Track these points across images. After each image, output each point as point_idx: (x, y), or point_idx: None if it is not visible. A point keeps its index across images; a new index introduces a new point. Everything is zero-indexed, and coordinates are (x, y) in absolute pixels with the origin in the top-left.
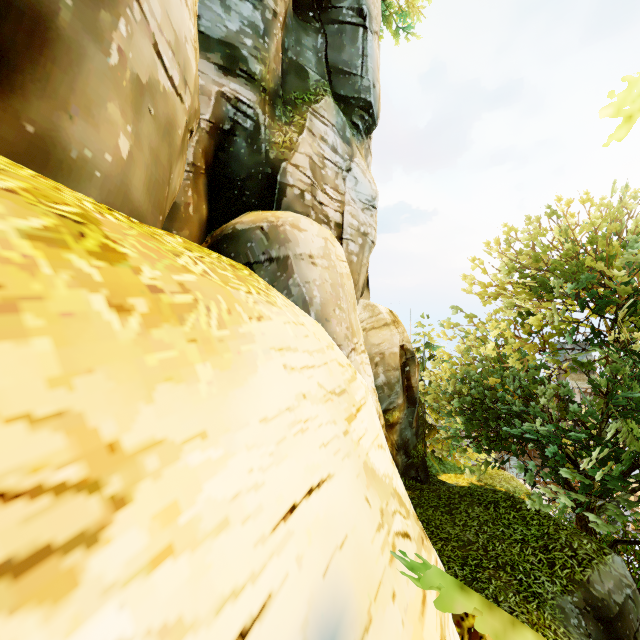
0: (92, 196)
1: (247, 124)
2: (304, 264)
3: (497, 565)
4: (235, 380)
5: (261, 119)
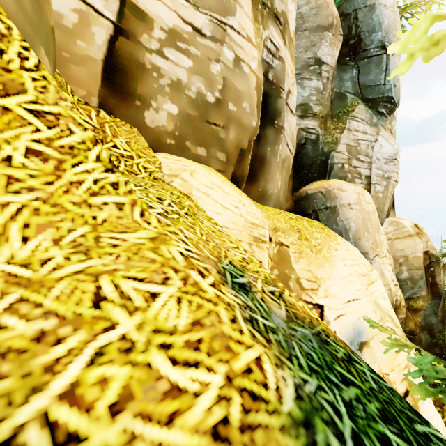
0: (272, 204)
1: (312, 137)
2: (345, 209)
3: None
4: (332, 267)
5: (319, 132)
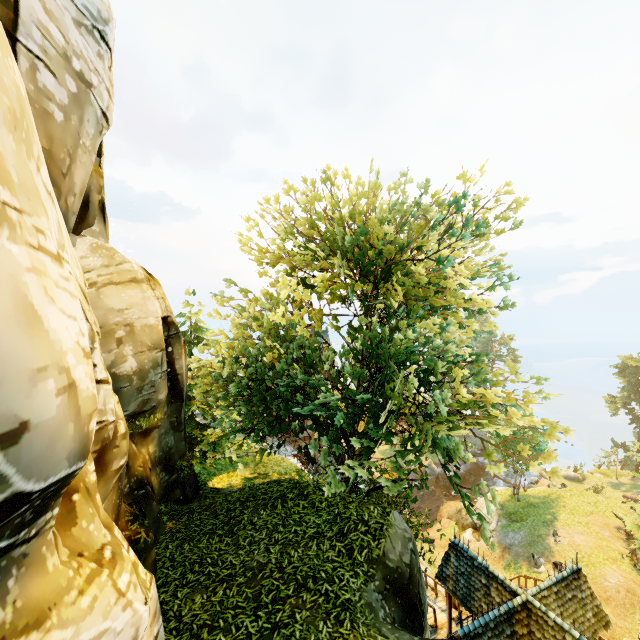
0: None
1: None
2: None
3: (298, 585)
4: None
5: None
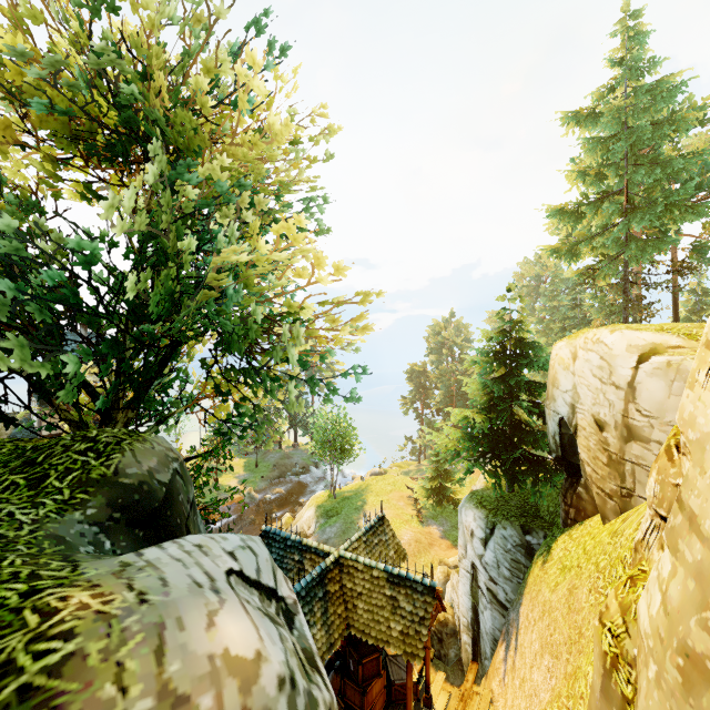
0: None
1: None
2: None
3: None
4: None
5: None
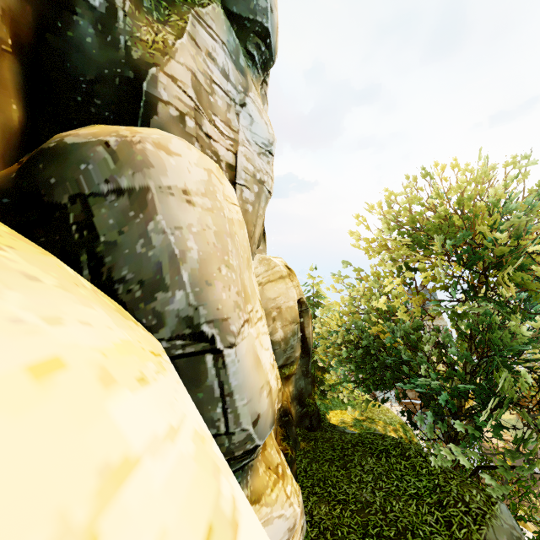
0: None
1: (95, 1)
2: (174, 201)
3: (398, 532)
4: None
5: None
